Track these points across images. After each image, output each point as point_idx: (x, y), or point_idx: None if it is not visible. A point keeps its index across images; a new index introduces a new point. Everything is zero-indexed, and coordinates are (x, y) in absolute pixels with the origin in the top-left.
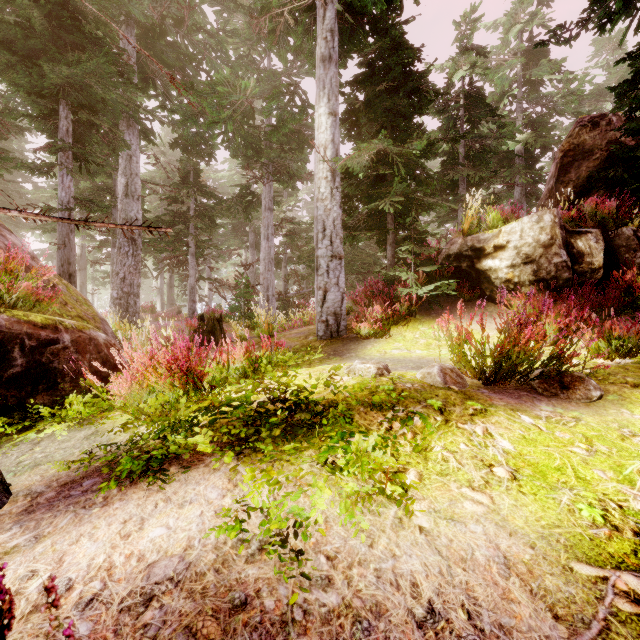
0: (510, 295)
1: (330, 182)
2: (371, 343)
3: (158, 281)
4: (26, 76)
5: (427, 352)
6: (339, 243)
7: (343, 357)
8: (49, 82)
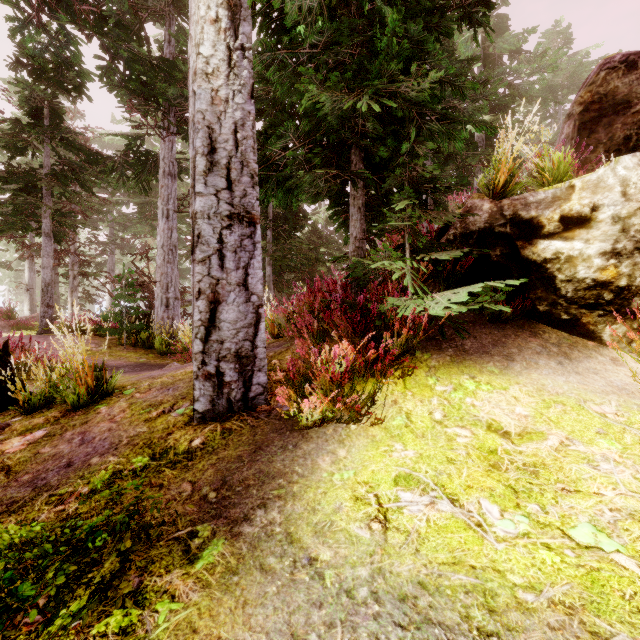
0: (620, 316)
1: (226, 32)
2: (329, 445)
3: (26, 274)
4: None
5: (538, 535)
6: (249, 185)
7: (239, 543)
8: None
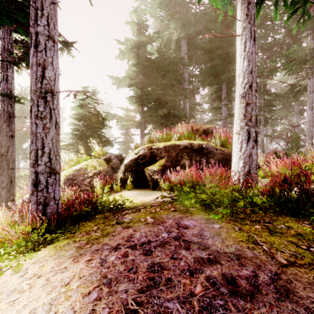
0: None
1: None
2: None
3: None
4: (214, 81)
5: None
6: None
7: None
8: (221, 80)
